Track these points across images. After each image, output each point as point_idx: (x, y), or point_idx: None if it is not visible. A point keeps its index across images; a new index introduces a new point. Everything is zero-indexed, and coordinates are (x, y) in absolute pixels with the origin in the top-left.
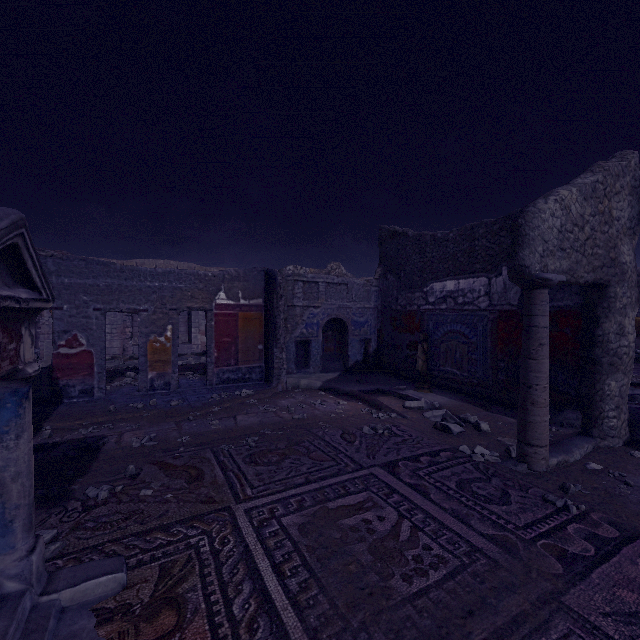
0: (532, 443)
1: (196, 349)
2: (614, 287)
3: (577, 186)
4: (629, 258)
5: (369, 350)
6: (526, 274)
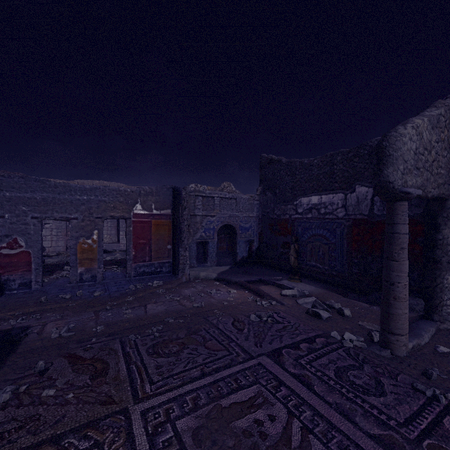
0: (394, 332)
1: (123, 247)
2: None
3: (427, 116)
4: None
5: (252, 248)
6: (390, 188)
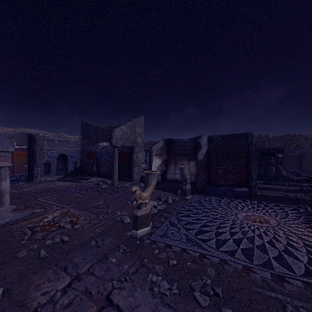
0: (114, 181)
1: None
2: (135, 147)
3: (125, 125)
4: (140, 141)
5: (77, 166)
6: (112, 144)
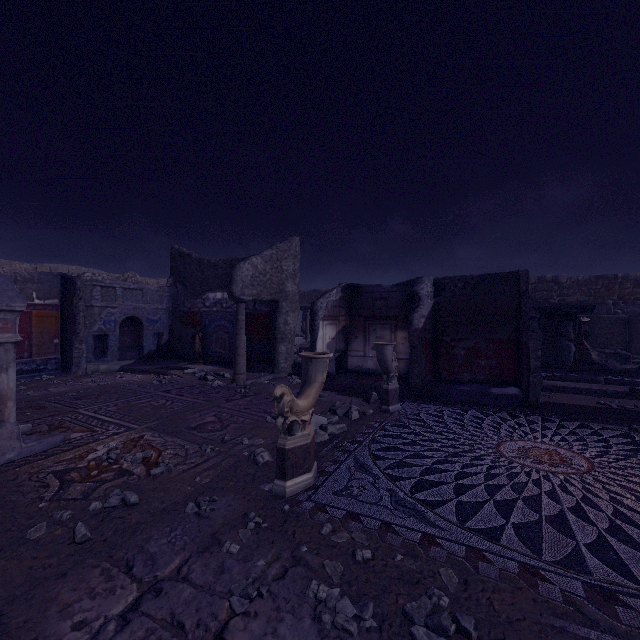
0: (238, 373)
1: None
2: (282, 302)
3: (261, 256)
4: (292, 289)
5: (162, 342)
6: (234, 296)
